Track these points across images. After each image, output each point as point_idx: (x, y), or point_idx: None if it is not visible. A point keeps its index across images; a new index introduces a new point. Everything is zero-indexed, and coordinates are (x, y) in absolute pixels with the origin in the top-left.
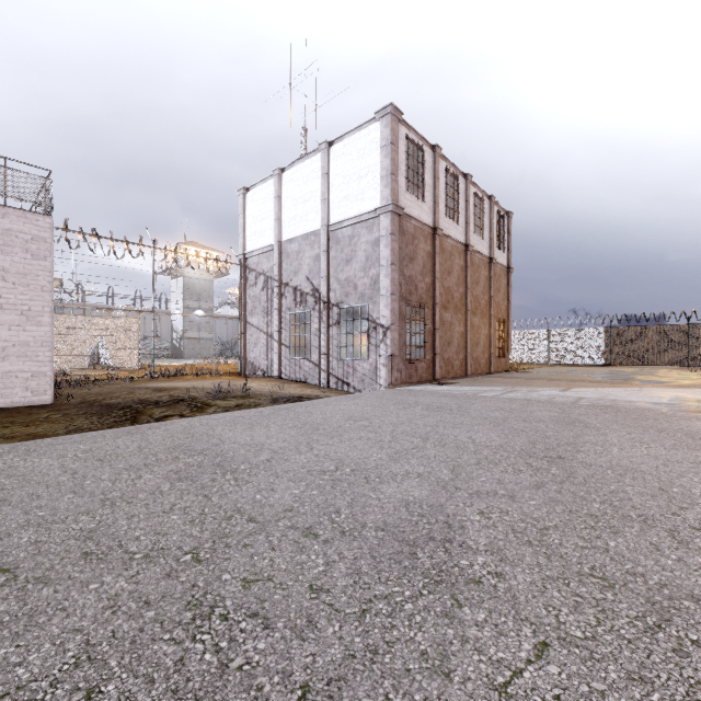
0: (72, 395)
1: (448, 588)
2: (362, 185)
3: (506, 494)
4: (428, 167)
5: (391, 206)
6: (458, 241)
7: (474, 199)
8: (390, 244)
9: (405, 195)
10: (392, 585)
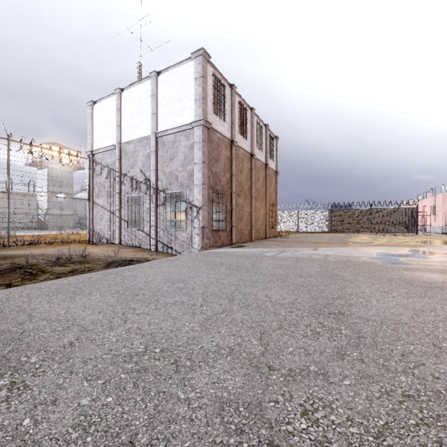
0: None
1: None
2: (181, 105)
3: (318, 371)
4: (228, 98)
5: (202, 121)
6: (247, 151)
7: (256, 125)
8: (202, 148)
9: (212, 115)
10: None
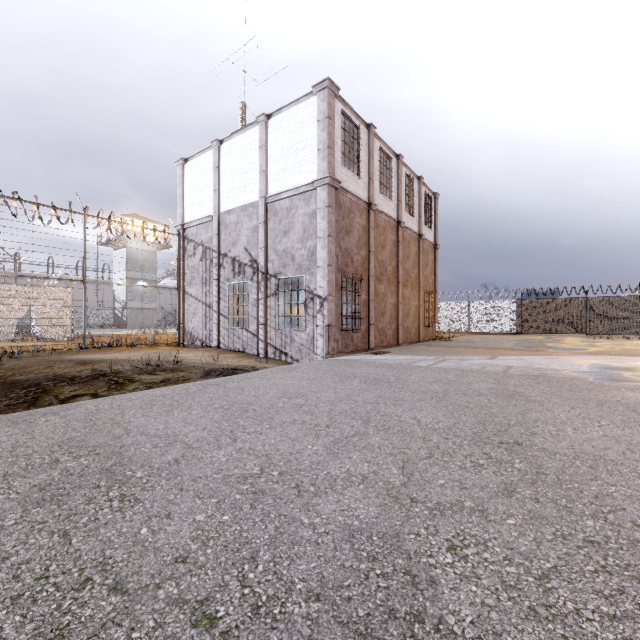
0: None
1: None
2: (299, 158)
3: (475, 507)
4: (364, 144)
5: (328, 179)
6: (391, 217)
7: (405, 179)
8: (327, 216)
9: (342, 169)
10: None
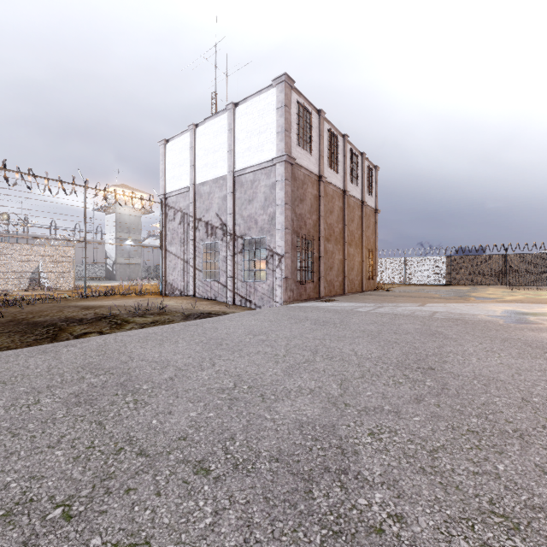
0: (4, 314)
1: (348, 543)
2: (261, 139)
3: (392, 410)
4: (315, 127)
5: (285, 156)
6: (338, 187)
7: (350, 155)
8: (284, 188)
9: (297, 148)
10: (287, 542)
